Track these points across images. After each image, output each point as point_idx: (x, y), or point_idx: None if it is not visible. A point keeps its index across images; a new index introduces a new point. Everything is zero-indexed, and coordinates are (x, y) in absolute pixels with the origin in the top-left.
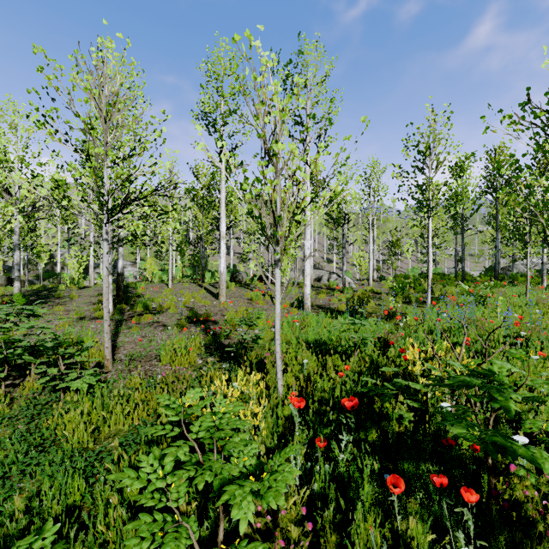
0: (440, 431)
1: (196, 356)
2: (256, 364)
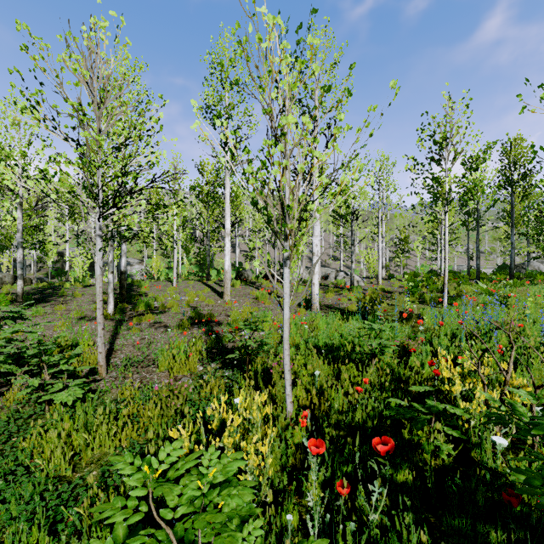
0: (491, 472)
1: (196, 361)
2: (262, 373)
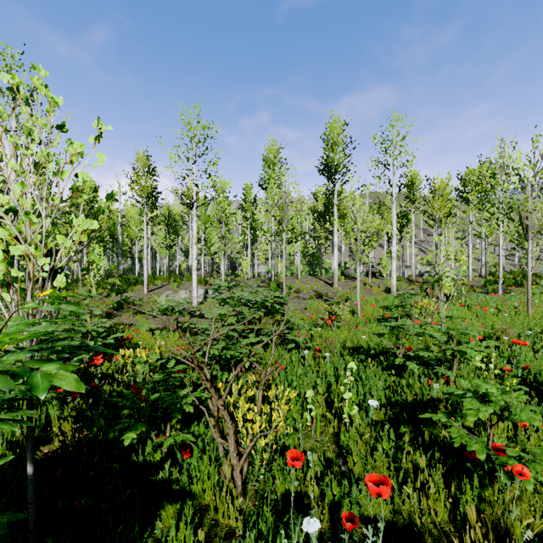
0: None
1: None
2: (351, 310)
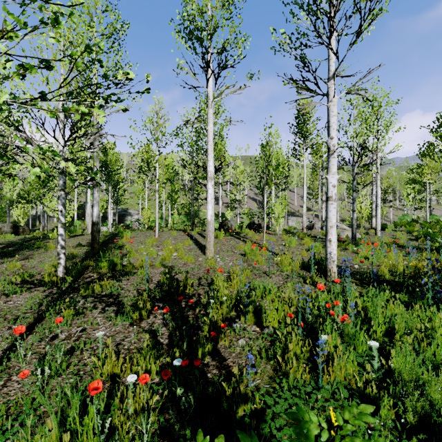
0: None
1: None
2: None
